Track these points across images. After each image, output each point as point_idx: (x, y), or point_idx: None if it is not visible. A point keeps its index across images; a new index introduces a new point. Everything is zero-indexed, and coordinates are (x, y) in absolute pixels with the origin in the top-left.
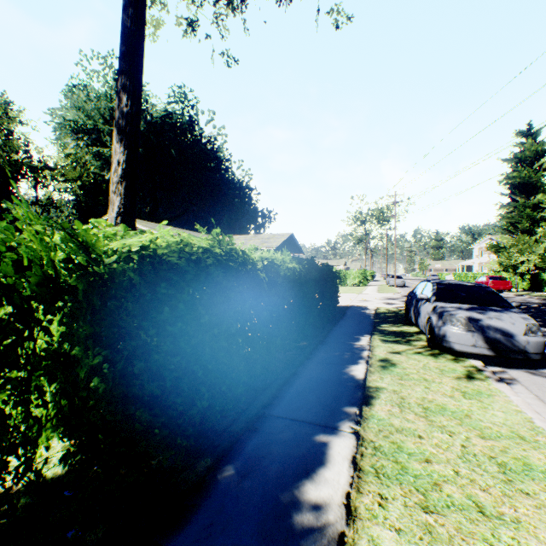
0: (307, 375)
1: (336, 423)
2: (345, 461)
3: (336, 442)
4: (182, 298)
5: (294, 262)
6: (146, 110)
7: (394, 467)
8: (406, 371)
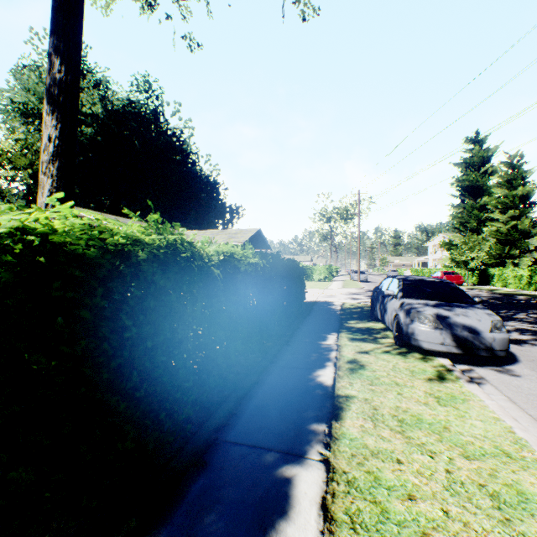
0: (270, 384)
1: (302, 448)
2: (312, 507)
3: (302, 476)
4: (94, 303)
5: (258, 257)
6: (106, 97)
7: (373, 512)
8: (376, 374)
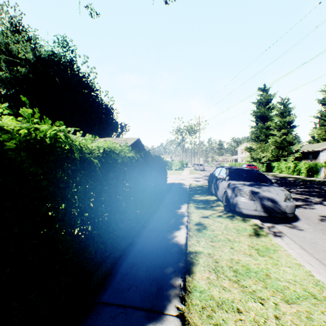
0: (141, 245)
1: (163, 304)
2: None
3: None
4: None
5: (133, 152)
6: (35, 48)
7: None
8: (215, 233)
